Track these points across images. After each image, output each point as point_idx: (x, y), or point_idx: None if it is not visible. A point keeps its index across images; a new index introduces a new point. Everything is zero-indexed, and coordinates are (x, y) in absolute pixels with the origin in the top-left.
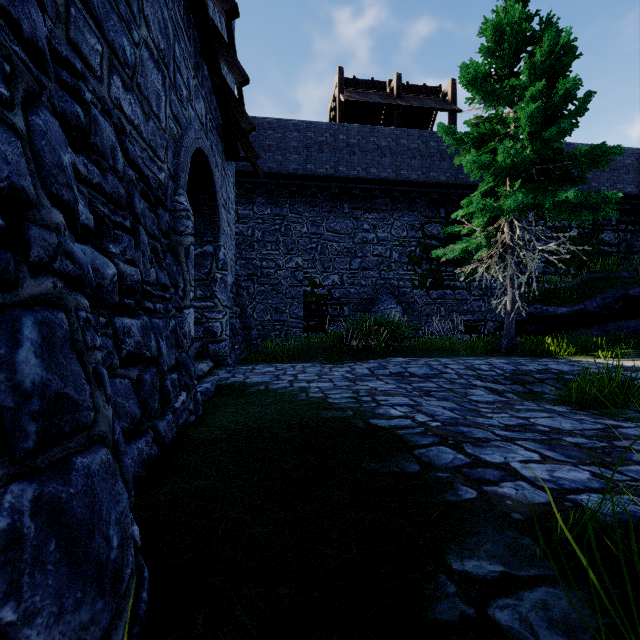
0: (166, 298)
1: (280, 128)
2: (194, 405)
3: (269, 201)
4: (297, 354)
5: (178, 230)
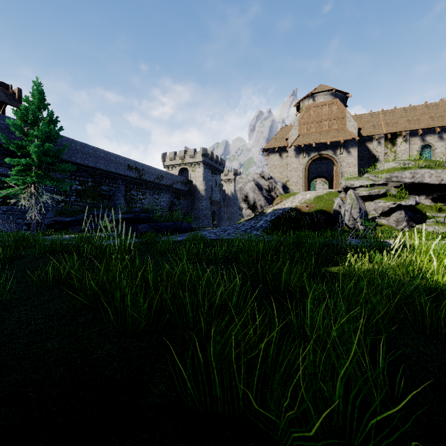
0: None
1: None
2: None
3: None
4: None
5: None
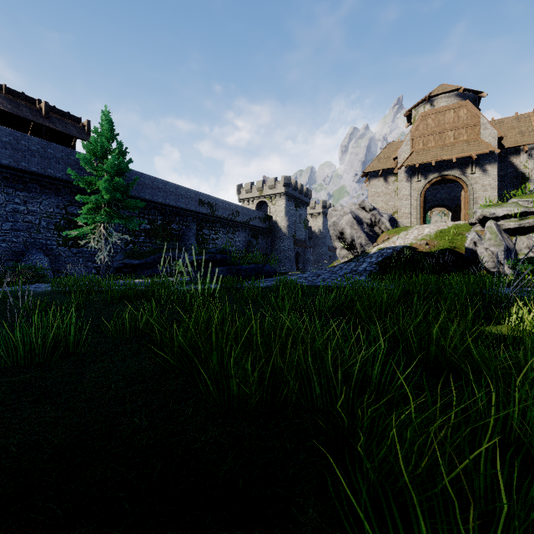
0: None
1: None
2: None
3: None
4: None
5: None
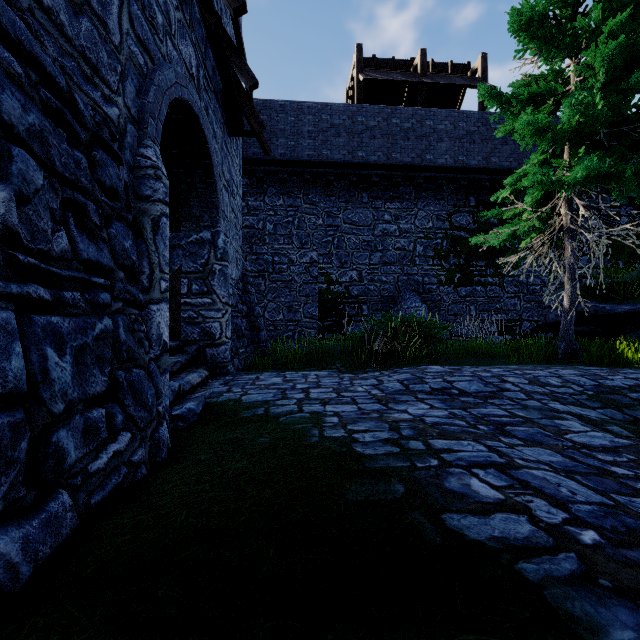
0: (99, 284)
1: (293, 111)
2: (150, 448)
3: (281, 191)
4: (311, 359)
5: (142, 194)
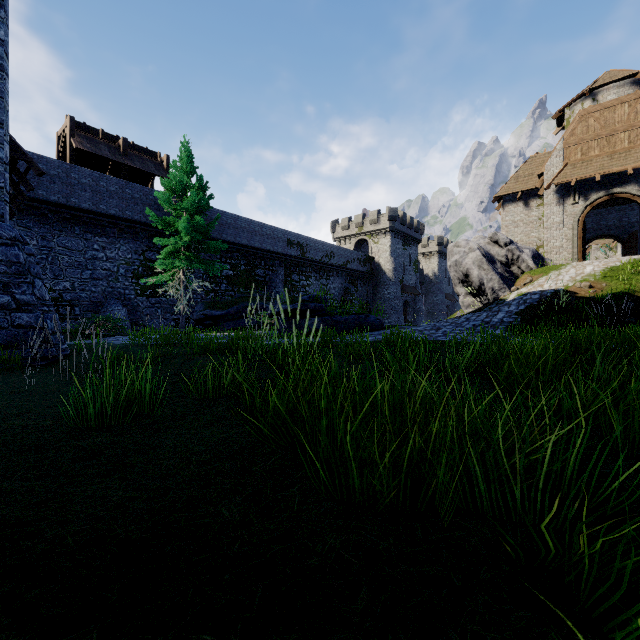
0: None
1: None
2: None
3: None
4: None
5: None
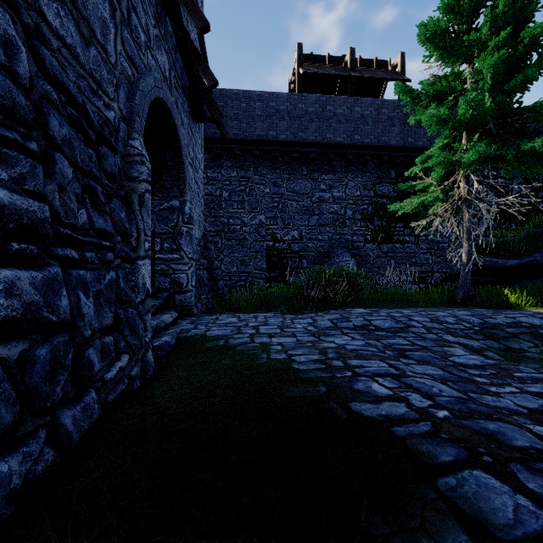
0: (105, 246)
1: (245, 98)
2: (141, 367)
3: (235, 164)
4: (260, 303)
5: (131, 176)
